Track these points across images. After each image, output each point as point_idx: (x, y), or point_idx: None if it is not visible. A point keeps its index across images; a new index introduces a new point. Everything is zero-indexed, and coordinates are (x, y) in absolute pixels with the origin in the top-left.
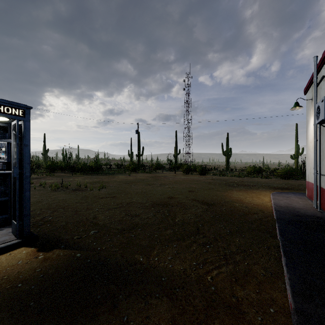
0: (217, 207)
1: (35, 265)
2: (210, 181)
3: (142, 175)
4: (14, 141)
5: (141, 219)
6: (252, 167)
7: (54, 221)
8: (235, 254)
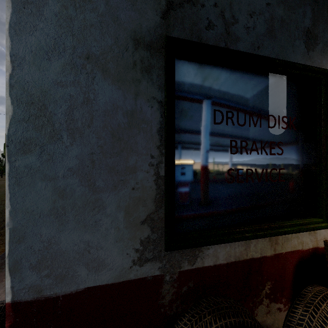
0: None
1: None
2: None
3: None
4: None
5: None
6: None
7: None
8: None
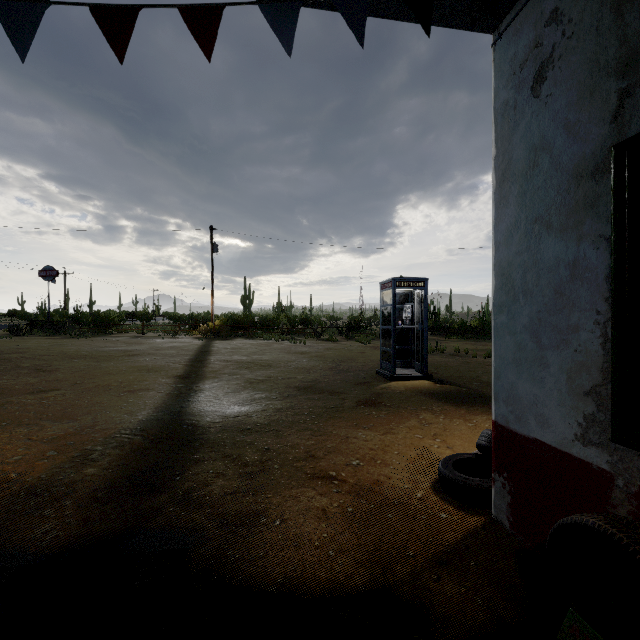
0: None
1: (436, 387)
2: None
3: None
4: (418, 305)
5: None
6: None
7: (439, 373)
8: None
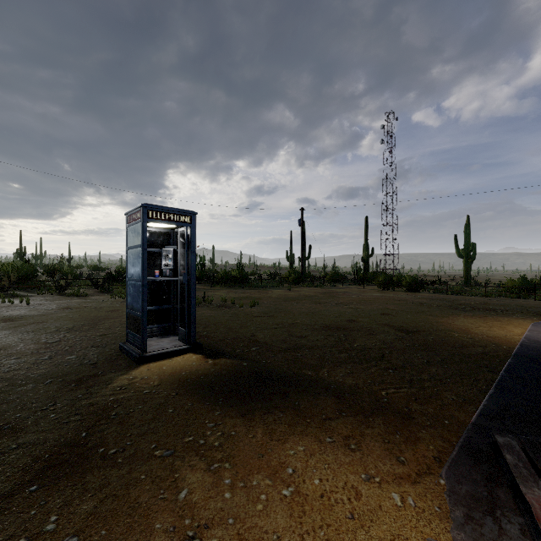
0: (421, 335)
1: (208, 367)
2: (423, 301)
3: (309, 291)
4: (182, 248)
5: (309, 341)
6: (518, 279)
7: (209, 336)
8: (425, 381)
